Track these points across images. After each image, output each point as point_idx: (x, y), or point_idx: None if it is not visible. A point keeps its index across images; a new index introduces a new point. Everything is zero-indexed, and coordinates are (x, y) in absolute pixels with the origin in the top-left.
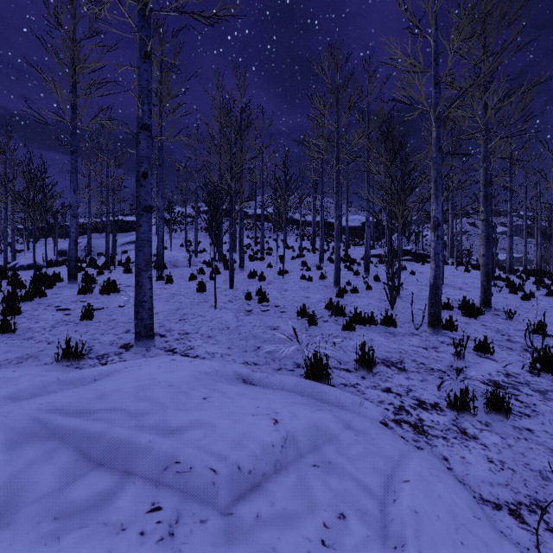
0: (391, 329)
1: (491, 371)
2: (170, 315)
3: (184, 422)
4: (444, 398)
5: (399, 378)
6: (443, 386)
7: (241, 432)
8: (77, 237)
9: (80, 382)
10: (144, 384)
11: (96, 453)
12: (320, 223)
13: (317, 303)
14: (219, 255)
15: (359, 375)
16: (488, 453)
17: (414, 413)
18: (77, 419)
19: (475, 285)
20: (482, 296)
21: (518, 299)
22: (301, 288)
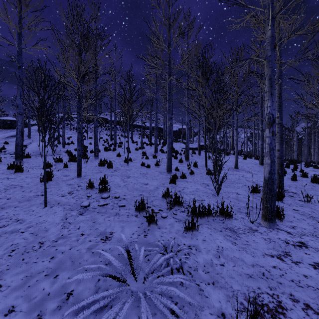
0: (229, 223)
1: None
2: None
3: None
4: None
5: None
6: None
7: None
8: None
9: None
10: None
11: None
12: (155, 125)
13: (155, 191)
14: None
15: None
16: None
17: None
18: None
19: (256, 169)
20: (277, 181)
21: (289, 180)
22: (142, 174)
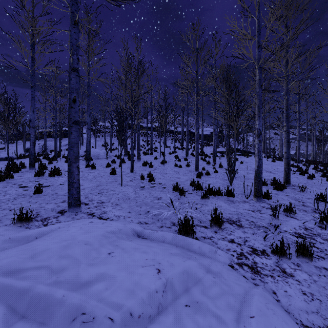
0: (231, 198)
1: (295, 226)
2: (92, 190)
3: (92, 276)
4: (268, 246)
5: (238, 232)
6: (267, 238)
7: (134, 282)
8: (35, 140)
9: (25, 240)
10: (67, 244)
11: (21, 307)
12: (186, 132)
13: (185, 182)
14: (125, 151)
15: (212, 230)
16: (302, 287)
17: (250, 258)
18: (9, 278)
19: (279, 170)
20: (285, 177)
21: (305, 178)
22: (175, 172)
